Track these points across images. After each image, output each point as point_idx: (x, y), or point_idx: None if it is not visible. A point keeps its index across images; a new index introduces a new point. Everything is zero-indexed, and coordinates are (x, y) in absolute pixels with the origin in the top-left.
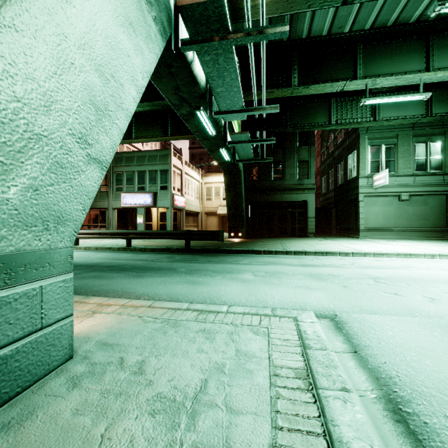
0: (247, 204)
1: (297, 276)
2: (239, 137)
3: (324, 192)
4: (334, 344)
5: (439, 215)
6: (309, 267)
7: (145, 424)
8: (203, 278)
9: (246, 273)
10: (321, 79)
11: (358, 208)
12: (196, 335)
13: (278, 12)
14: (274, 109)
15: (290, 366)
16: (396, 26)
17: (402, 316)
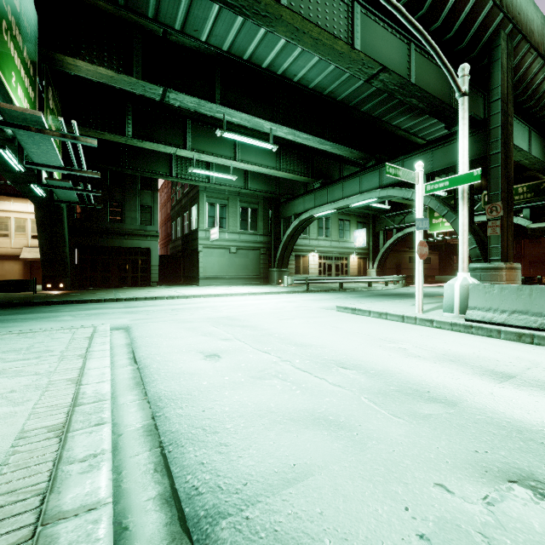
0: (73, 248)
1: (115, 313)
2: (59, 183)
3: (174, 239)
4: (118, 336)
5: (255, 265)
6: (130, 308)
7: (3, 354)
8: (13, 323)
9: (65, 316)
10: (156, 138)
11: (198, 258)
12: (21, 339)
13: (103, 80)
14: (95, 174)
15: (83, 337)
16: (214, 119)
17: (166, 321)
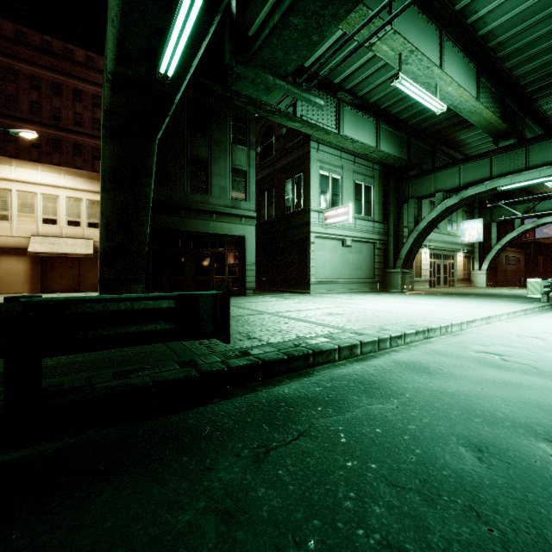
0: None
1: None
2: None
3: None
4: None
5: (369, 265)
6: None
7: None
8: None
9: None
10: None
11: (307, 253)
12: None
13: None
14: None
15: None
16: None
17: None
